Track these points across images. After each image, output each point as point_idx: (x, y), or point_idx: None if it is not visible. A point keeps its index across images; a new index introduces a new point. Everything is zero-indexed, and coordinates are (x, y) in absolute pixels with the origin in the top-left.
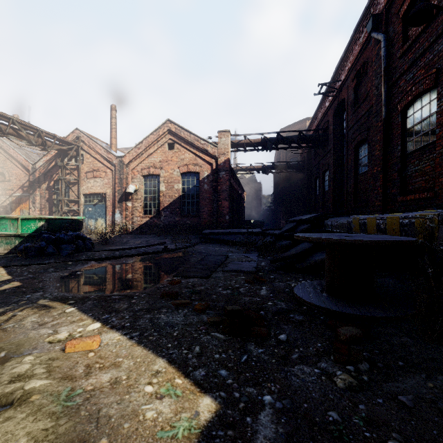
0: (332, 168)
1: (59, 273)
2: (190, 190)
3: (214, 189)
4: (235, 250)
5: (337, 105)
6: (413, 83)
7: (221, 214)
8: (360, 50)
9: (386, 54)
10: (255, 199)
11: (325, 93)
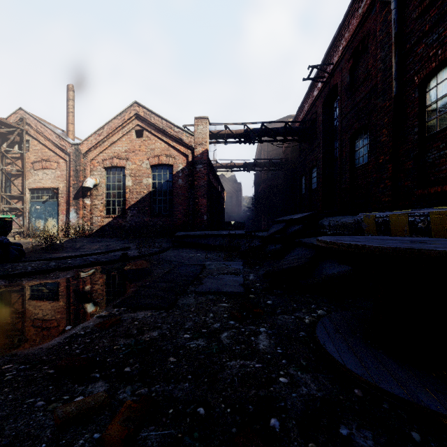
0: (321, 163)
1: None
2: (162, 186)
3: (190, 184)
4: (214, 256)
5: (328, 92)
6: (440, 44)
7: (198, 214)
8: (359, 23)
9: (398, 17)
10: (236, 200)
11: (315, 78)
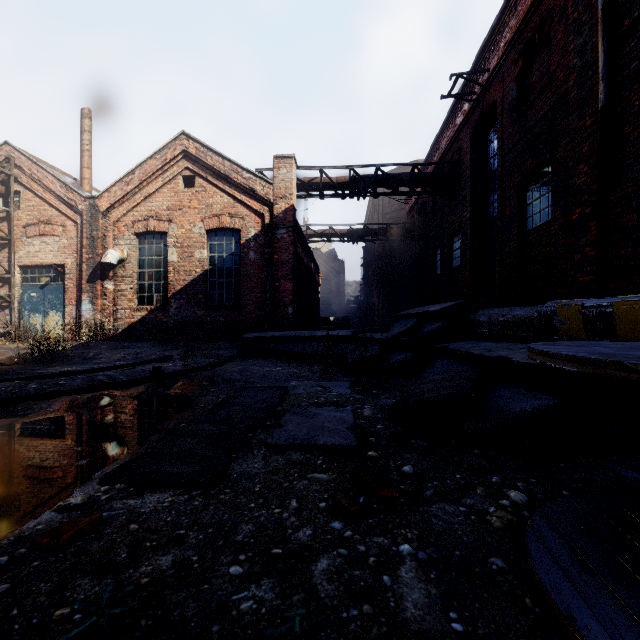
0: (469, 227)
1: None
2: (224, 262)
3: (266, 259)
4: (304, 372)
5: (479, 117)
6: None
7: (279, 305)
8: None
9: None
10: (336, 286)
11: (460, 95)
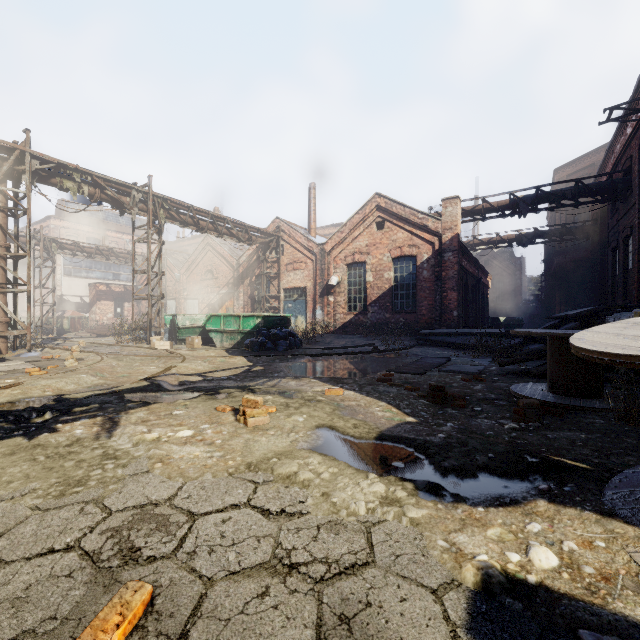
0: (637, 233)
1: (285, 363)
2: (404, 279)
3: (436, 276)
4: (462, 354)
5: None
6: None
7: (446, 310)
8: None
9: None
10: (510, 284)
11: (620, 117)
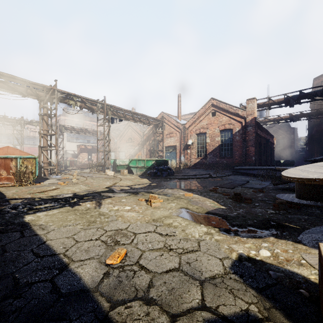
0: None
1: (166, 182)
2: (226, 141)
3: (243, 139)
4: (256, 179)
5: None
6: None
7: (248, 156)
8: None
9: None
10: (288, 142)
11: None
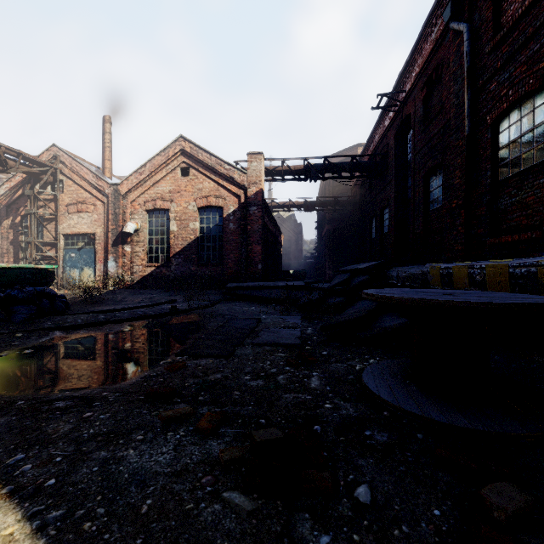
0: (393, 204)
1: None
2: (211, 231)
3: (242, 229)
4: (270, 310)
5: (400, 123)
6: (510, 85)
7: (251, 263)
8: (433, 49)
9: (470, 49)
10: (295, 244)
11: (385, 107)
